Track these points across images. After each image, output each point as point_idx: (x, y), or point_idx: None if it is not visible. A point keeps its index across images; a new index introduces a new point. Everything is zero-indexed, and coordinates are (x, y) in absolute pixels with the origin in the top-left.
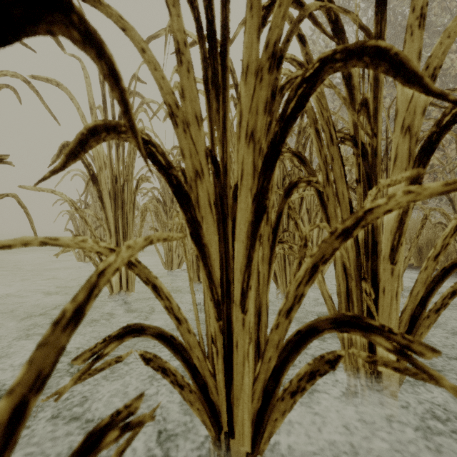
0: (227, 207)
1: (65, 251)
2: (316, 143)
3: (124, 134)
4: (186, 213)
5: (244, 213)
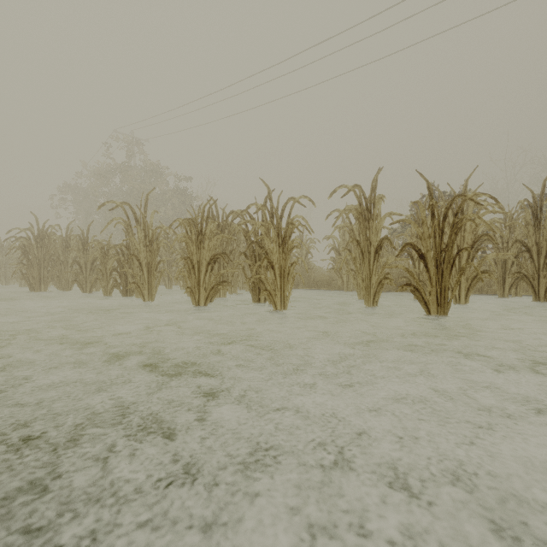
0: None
1: None
2: None
3: None
4: None
5: None
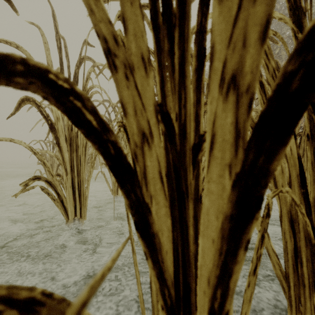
0: (186, 183)
1: (24, 191)
2: (260, 97)
3: (21, 77)
4: (128, 195)
5: (216, 199)
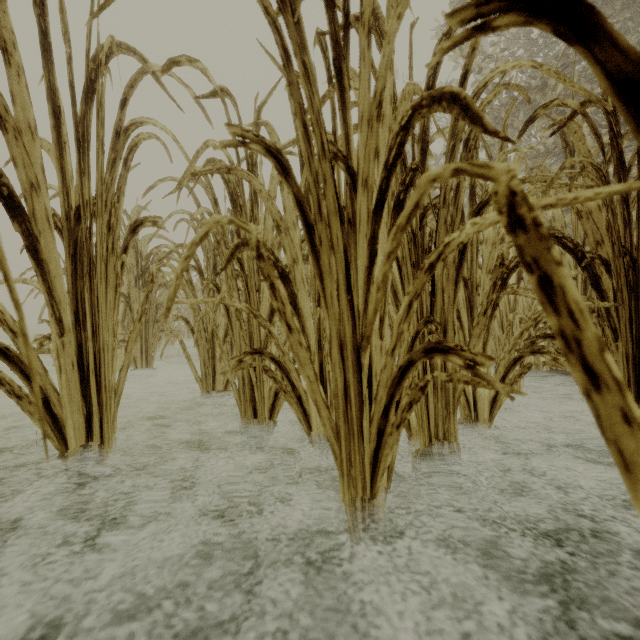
0: None
1: None
2: None
3: None
4: None
5: None
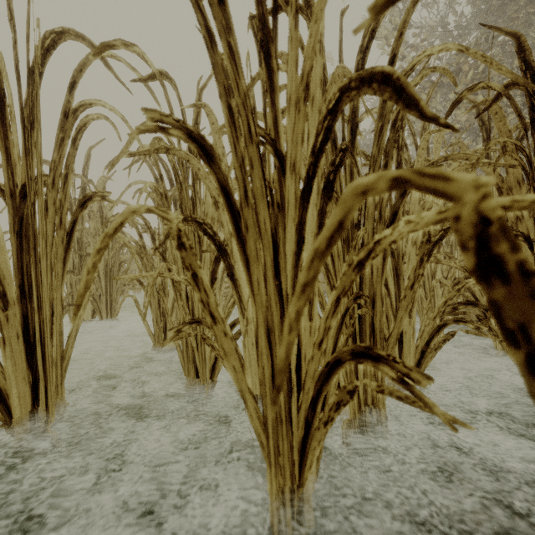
0: None
1: None
2: None
3: None
4: None
5: None
